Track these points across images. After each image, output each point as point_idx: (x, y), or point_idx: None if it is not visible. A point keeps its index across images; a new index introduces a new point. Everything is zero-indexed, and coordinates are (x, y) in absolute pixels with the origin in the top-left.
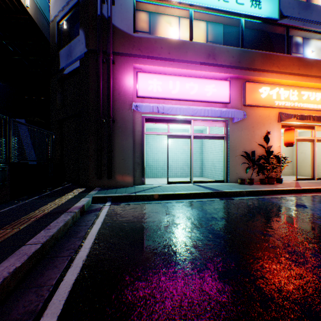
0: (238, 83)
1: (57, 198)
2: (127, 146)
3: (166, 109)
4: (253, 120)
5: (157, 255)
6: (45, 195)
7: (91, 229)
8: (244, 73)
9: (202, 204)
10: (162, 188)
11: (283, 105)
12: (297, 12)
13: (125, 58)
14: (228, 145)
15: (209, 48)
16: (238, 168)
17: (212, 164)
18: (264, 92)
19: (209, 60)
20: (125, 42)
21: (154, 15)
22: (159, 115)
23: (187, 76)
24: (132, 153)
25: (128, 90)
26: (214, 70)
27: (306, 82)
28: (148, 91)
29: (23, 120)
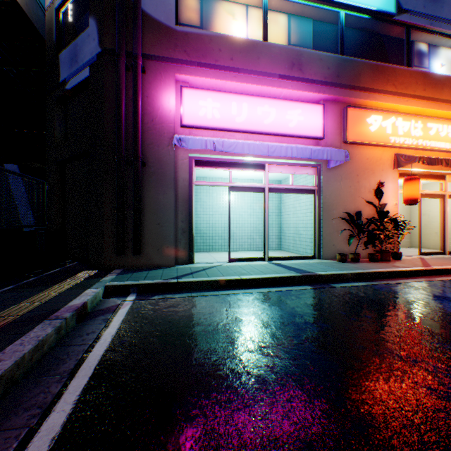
0: (336, 109)
1: (44, 290)
2: (166, 203)
3: (227, 145)
4: (357, 165)
5: (211, 418)
6: (26, 283)
7: (89, 353)
8: (345, 93)
9: (286, 297)
10: (220, 269)
11: (402, 142)
12: (422, 4)
13: (163, 64)
14: (321, 203)
15: (293, 53)
16: (336, 237)
17: (296, 231)
18: (373, 123)
19: (293, 73)
20: (163, 40)
21: (209, 0)
22: (216, 155)
23: (259, 96)
24: (173, 214)
25: (167, 114)
26: (301, 88)
27: (434, 109)
28: (198, 117)
29: (16, 166)
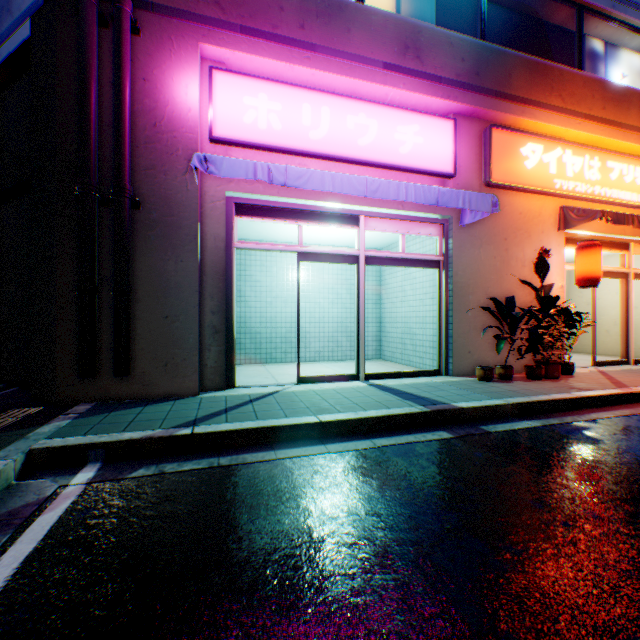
0: (473, 129)
1: None
2: (181, 280)
3: (295, 175)
4: (505, 223)
5: None
6: None
7: None
8: (489, 104)
9: (409, 463)
10: (282, 400)
11: (571, 189)
12: None
13: (175, 22)
14: (450, 283)
15: (406, 29)
16: (473, 339)
17: (407, 330)
18: (530, 156)
19: (407, 61)
20: None
21: None
22: (274, 195)
23: (350, 97)
24: (195, 299)
25: (182, 115)
26: (419, 89)
27: (617, 140)
28: (243, 125)
29: None
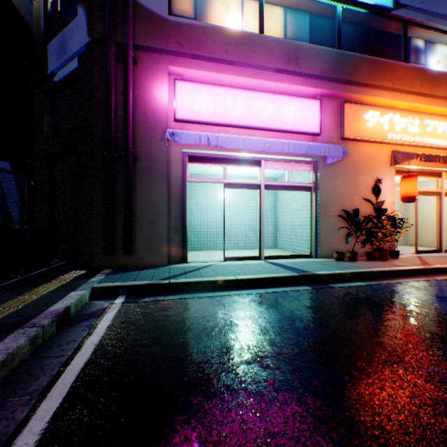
0: (333, 104)
1: (25, 293)
2: (158, 200)
3: (222, 140)
4: (354, 162)
5: None
6: (7, 285)
7: (66, 366)
8: (342, 88)
9: (283, 299)
10: (215, 268)
11: (399, 139)
12: None
13: (155, 56)
14: (318, 200)
15: (289, 47)
16: (333, 235)
17: (292, 229)
18: (371, 119)
19: (290, 66)
20: (155, 30)
21: None
22: (210, 150)
23: (255, 90)
24: (166, 211)
25: (159, 108)
26: (298, 83)
27: (431, 106)
28: (192, 111)
29: (7, 163)
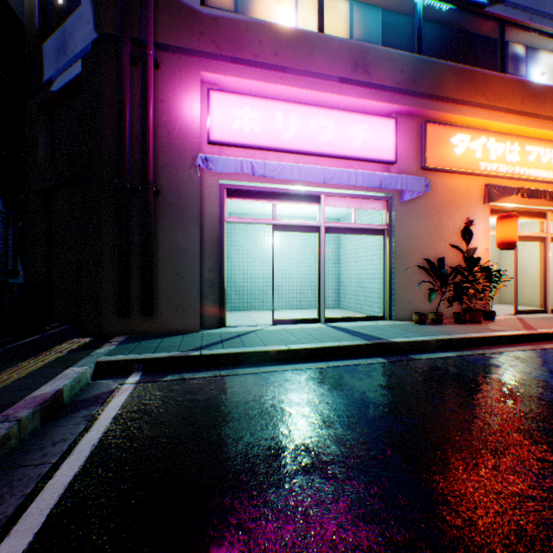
0: (411, 125)
1: (4, 370)
2: (187, 246)
3: (271, 168)
4: (438, 198)
5: None
6: None
7: (47, 480)
8: (424, 105)
9: (351, 376)
10: (261, 335)
11: (494, 170)
12: None
13: (183, 58)
14: (392, 247)
15: (356, 50)
16: (411, 291)
17: (360, 284)
18: (459, 144)
19: (357, 75)
20: (183, 25)
21: None
22: (255, 182)
23: (313, 105)
24: (197, 260)
25: (188, 126)
26: (367, 96)
27: (534, 128)
28: (232, 130)
29: None
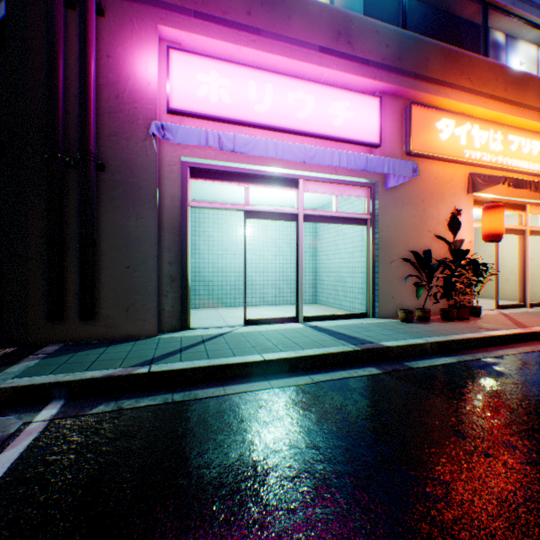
0: (396, 106)
1: None
2: (141, 234)
3: (242, 142)
4: (423, 187)
5: None
6: None
7: None
8: (409, 84)
9: (343, 397)
10: (230, 340)
11: (478, 158)
12: None
13: (135, 6)
14: (376, 238)
15: (339, 18)
16: (396, 286)
17: (339, 278)
18: (444, 129)
19: (340, 46)
20: None
21: None
22: (224, 161)
23: (290, 76)
24: (153, 251)
25: (142, 88)
26: (350, 70)
27: (517, 117)
28: (196, 98)
29: None
